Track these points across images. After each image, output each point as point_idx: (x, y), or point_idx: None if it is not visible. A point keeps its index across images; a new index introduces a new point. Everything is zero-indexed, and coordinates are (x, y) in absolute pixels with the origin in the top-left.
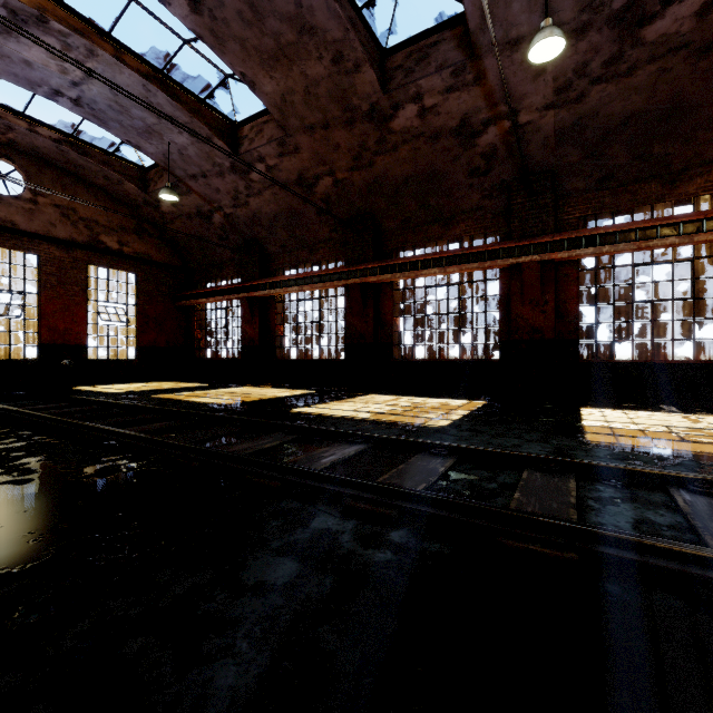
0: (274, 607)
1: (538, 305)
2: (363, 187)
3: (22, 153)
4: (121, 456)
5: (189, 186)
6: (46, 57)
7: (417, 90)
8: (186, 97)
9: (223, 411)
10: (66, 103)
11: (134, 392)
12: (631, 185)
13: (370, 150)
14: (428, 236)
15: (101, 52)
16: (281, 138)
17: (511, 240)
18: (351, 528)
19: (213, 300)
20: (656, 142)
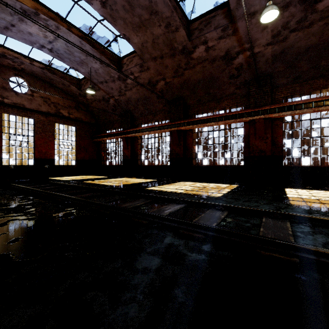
0: (152, 279)
1: (263, 139)
2: (179, 85)
3: (27, 74)
4: (73, 208)
5: (99, 87)
6: (38, 30)
7: (205, 39)
8: (98, 46)
9: (116, 188)
10: (46, 51)
11: (75, 180)
12: (309, 81)
13: (182, 68)
14: (209, 107)
15: (62, 27)
16: (141, 63)
17: (250, 108)
18: (183, 243)
19: (109, 138)
20: (323, 59)
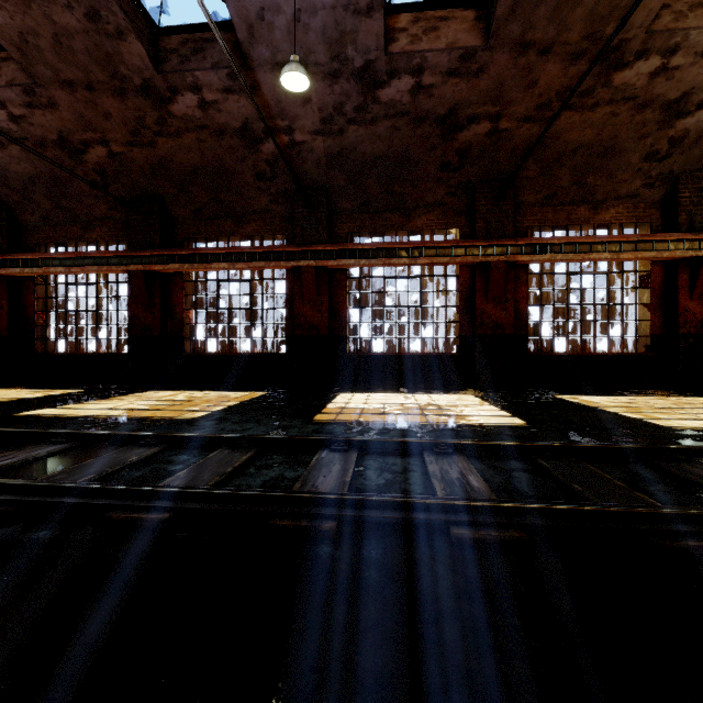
0: None
1: (316, 305)
2: (146, 167)
3: None
4: None
5: None
6: None
7: (194, 81)
8: None
9: None
10: None
11: None
12: (383, 213)
13: (150, 129)
14: (221, 230)
15: None
16: (27, 85)
17: (294, 244)
18: None
19: None
20: (397, 182)
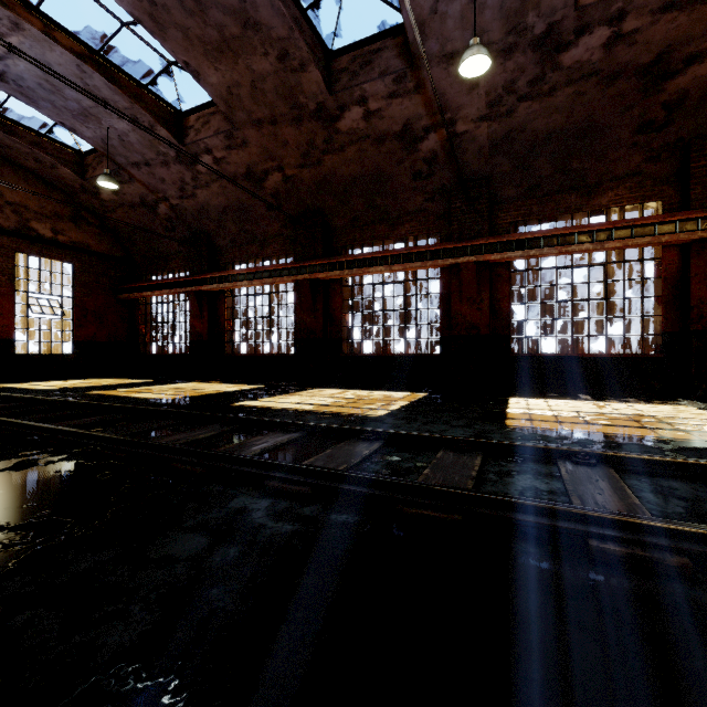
0: (174, 576)
1: (475, 303)
2: (312, 185)
3: None
4: (42, 450)
5: (132, 174)
6: None
7: (361, 94)
8: (126, 81)
9: (163, 406)
10: None
11: (68, 389)
12: (554, 195)
13: (318, 149)
14: (375, 235)
15: (28, 27)
16: (228, 131)
17: (451, 241)
18: (267, 506)
19: (158, 293)
20: (575, 157)
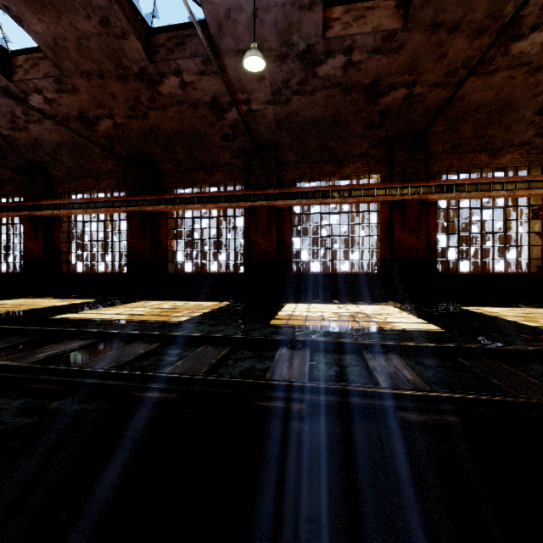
0: None
1: (267, 236)
2: (141, 133)
3: None
4: None
5: None
6: None
7: (177, 67)
8: None
9: None
10: None
11: None
12: (319, 163)
13: (144, 105)
14: (195, 180)
15: None
16: (57, 76)
17: (250, 189)
18: (18, 405)
19: None
20: (330, 139)
